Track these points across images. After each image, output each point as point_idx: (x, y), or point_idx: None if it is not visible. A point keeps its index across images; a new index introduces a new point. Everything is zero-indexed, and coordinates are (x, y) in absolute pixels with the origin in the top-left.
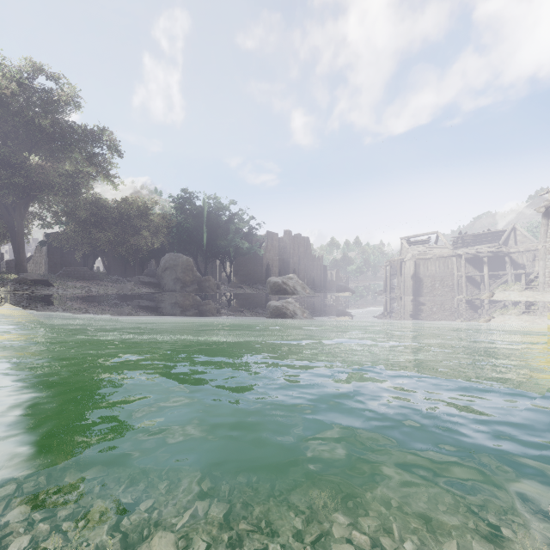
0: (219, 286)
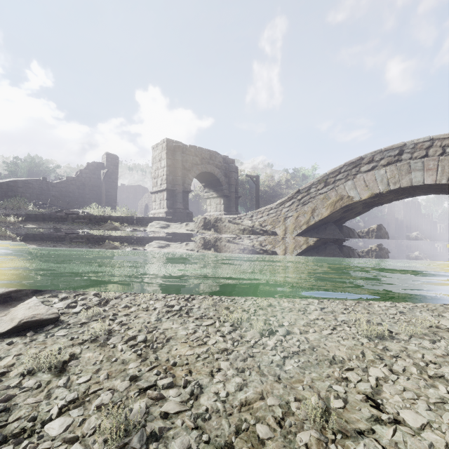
0: None
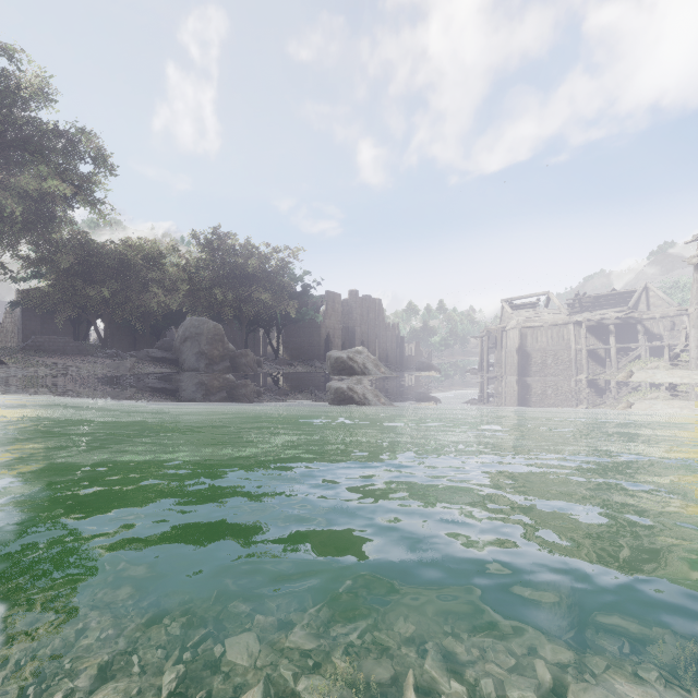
0: (261, 363)
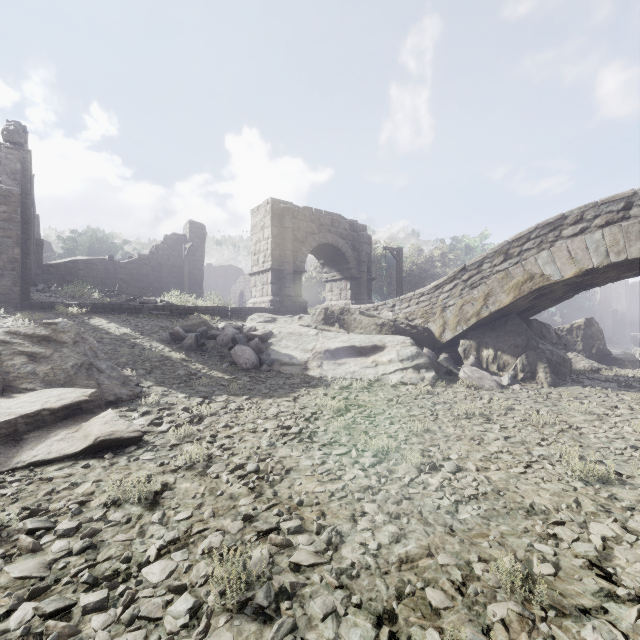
0: None
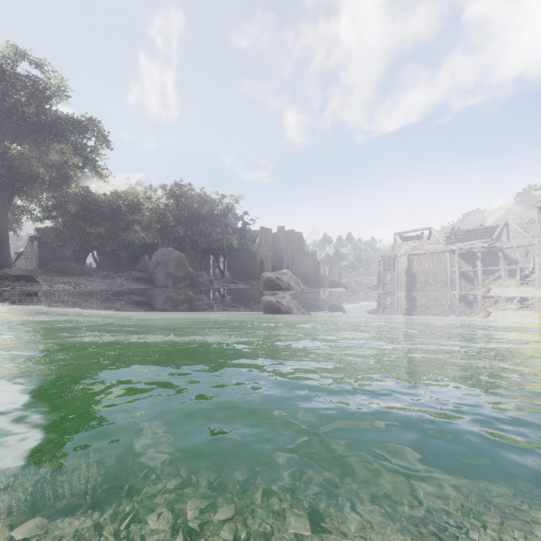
0: (212, 282)
